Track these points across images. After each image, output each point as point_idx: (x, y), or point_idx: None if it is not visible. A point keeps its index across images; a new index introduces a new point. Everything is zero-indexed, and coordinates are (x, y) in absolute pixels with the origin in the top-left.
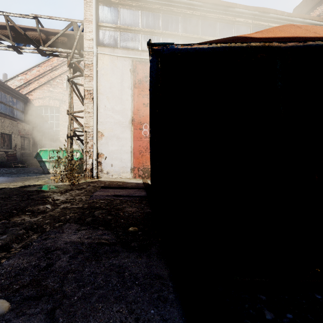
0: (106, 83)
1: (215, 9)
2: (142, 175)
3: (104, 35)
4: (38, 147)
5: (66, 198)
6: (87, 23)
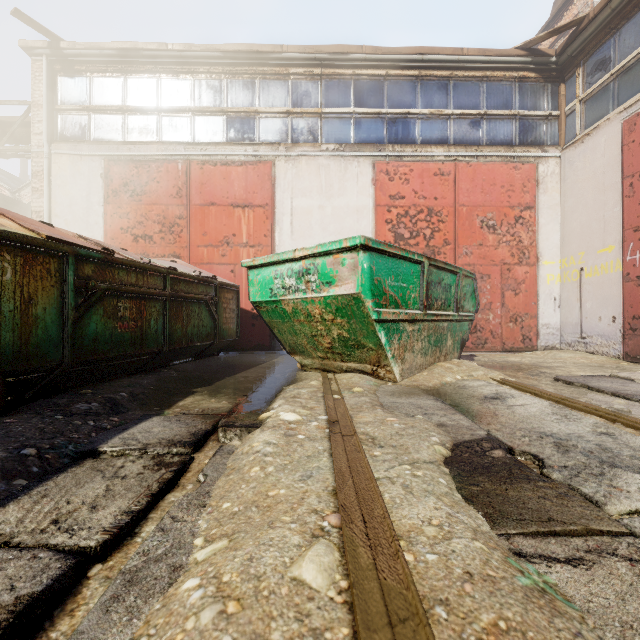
0: (65, 199)
1: (247, 60)
2: None
3: (66, 123)
4: None
5: None
6: (35, 109)
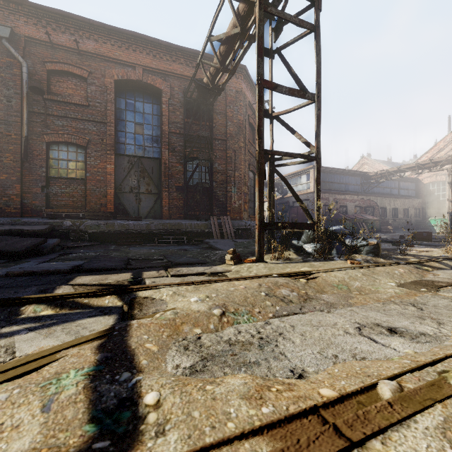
0: None
1: None
2: None
3: None
4: (426, 215)
5: None
6: None
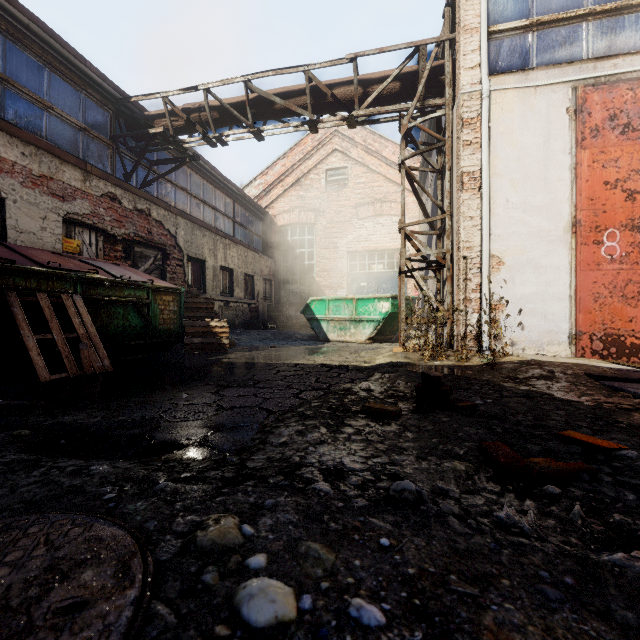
0: (509, 151)
1: None
2: (600, 352)
3: (500, 49)
4: (282, 296)
5: (576, 397)
6: (466, 36)
